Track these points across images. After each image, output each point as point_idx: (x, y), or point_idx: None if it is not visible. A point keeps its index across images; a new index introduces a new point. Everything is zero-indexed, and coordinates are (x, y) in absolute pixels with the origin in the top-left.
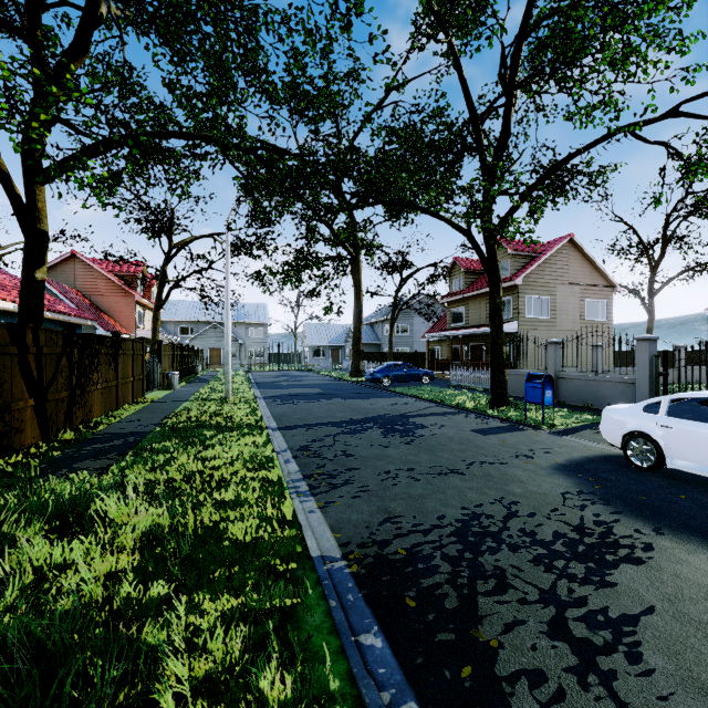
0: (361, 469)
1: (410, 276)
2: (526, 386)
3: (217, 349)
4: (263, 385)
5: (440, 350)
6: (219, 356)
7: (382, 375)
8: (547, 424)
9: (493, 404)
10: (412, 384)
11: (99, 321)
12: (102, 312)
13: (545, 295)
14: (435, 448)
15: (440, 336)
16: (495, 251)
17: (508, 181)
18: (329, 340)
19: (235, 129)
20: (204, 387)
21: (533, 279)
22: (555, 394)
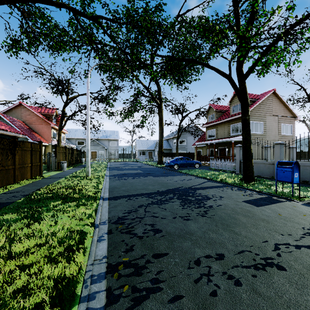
0: (168, 255)
1: (187, 115)
2: (276, 170)
3: (94, 151)
4: (112, 168)
5: (202, 151)
6: (95, 155)
7: (174, 163)
8: (293, 196)
9: (245, 180)
10: (189, 168)
11: (30, 136)
12: (34, 132)
13: (260, 121)
14: (228, 222)
15: (203, 144)
16: (245, 87)
17: (287, 2)
18: (147, 147)
19: (87, 13)
20: (80, 169)
21: (254, 112)
22: None
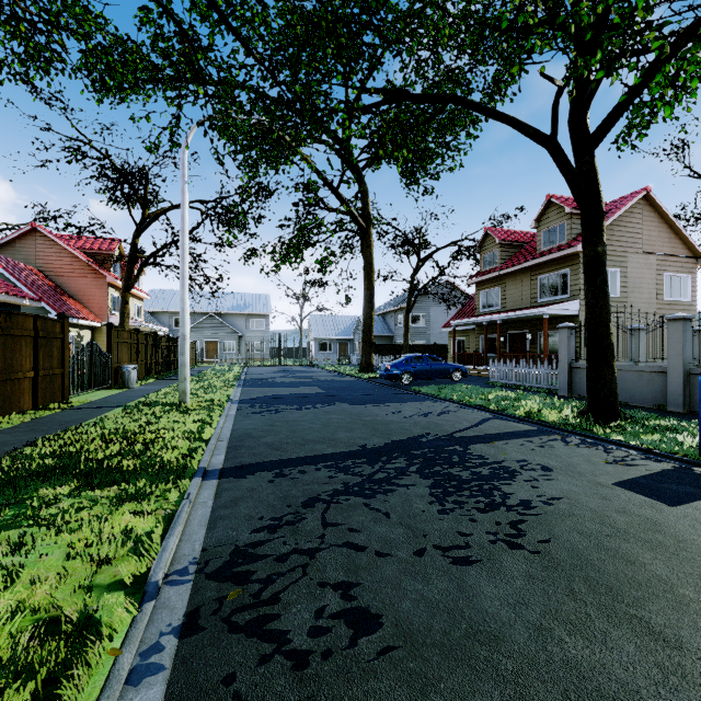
0: None
1: (429, 255)
2: None
3: (214, 342)
4: (252, 382)
5: (466, 341)
6: (216, 350)
7: (400, 370)
8: None
9: (595, 416)
10: (439, 382)
11: (53, 304)
12: (67, 295)
13: (614, 267)
14: (609, 575)
15: (469, 324)
16: (594, 169)
17: None
18: (336, 332)
19: None
20: (171, 385)
21: None
22: (684, 399)
